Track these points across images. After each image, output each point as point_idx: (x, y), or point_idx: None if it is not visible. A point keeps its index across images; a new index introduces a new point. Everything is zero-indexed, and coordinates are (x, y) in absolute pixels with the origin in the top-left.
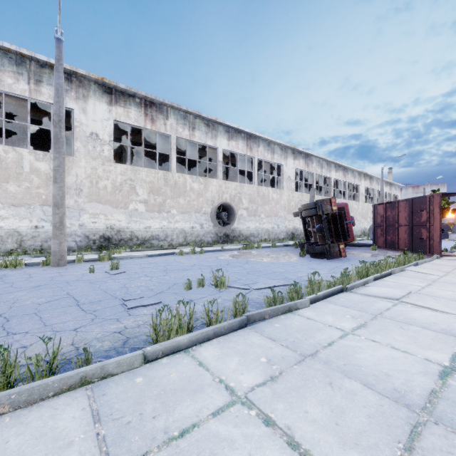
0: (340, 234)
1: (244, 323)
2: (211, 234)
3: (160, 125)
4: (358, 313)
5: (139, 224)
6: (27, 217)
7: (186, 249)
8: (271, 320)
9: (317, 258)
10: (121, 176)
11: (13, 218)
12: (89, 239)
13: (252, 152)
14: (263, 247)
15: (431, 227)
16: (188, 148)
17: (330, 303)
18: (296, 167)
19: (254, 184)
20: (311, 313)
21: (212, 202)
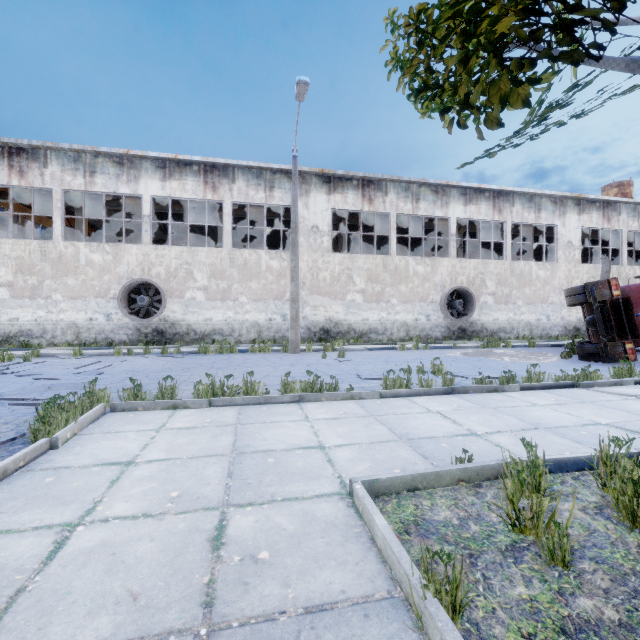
0: (626, 328)
1: (449, 391)
2: (440, 328)
3: (378, 204)
4: (567, 399)
5: (356, 316)
6: (264, 311)
7: (408, 345)
8: (474, 394)
9: (587, 360)
10: (339, 266)
11: (255, 311)
12: (310, 331)
13: (502, 215)
14: (514, 346)
15: None
16: (411, 222)
17: (545, 392)
18: (583, 225)
19: (506, 259)
20: (516, 394)
21: (442, 288)
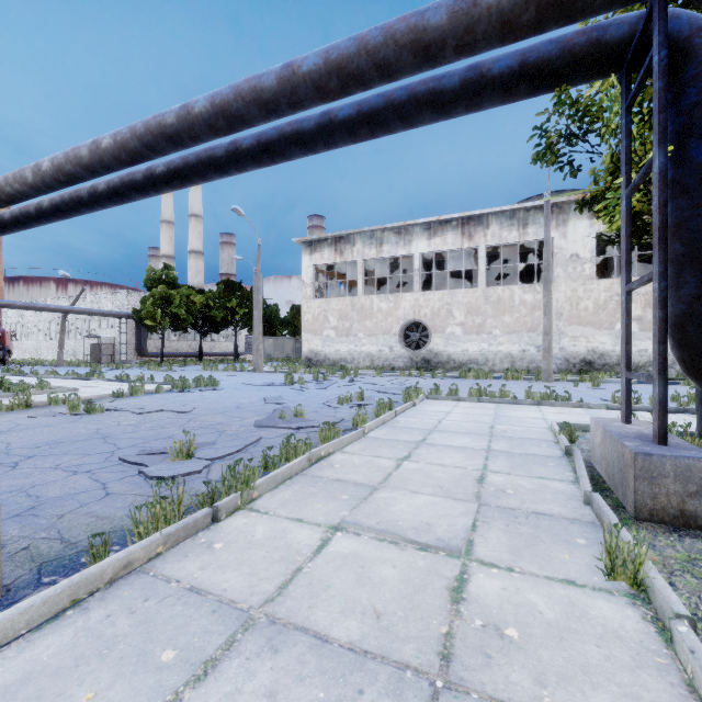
0: None
1: (681, 411)
2: None
3: None
4: None
5: None
6: (517, 342)
7: None
8: None
9: None
10: (605, 293)
11: (508, 343)
12: (569, 363)
13: None
14: None
15: None
16: None
17: None
18: None
19: None
20: None
21: None
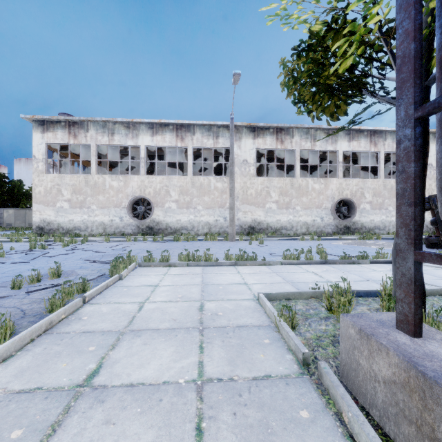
0: None
1: (323, 262)
2: (331, 226)
3: (287, 144)
4: None
5: (272, 218)
6: (212, 215)
7: (307, 237)
8: (339, 264)
9: (431, 248)
10: (261, 185)
11: (207, 215)
12: (242, 228)
13: (377, 147)
14: (384, 239)
15: None
16: (311, 154)
17: (386, 265)
18: None
19: (380, 178)
20: (366, 265)
21: (332, 199)
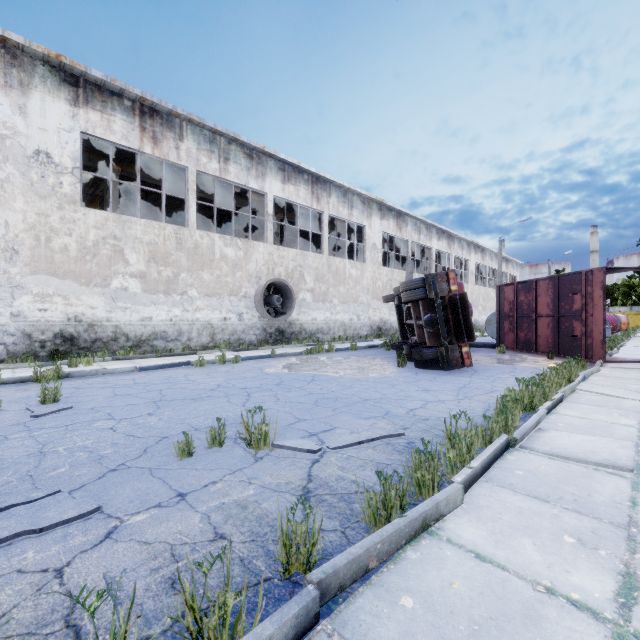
0: (463, 329)
1: (312, 613)
2: (255, 330)
3: (169, 149)
4: (584, 525)
5: (130, 314)
6: None
7: (212, 355)
8: (387, 578)
9: (426, 368)
10: (96, 230)
11: None
12: (32, 340)
13: (320, 204)
14: (337, 350)
15: (589, 319)
16: (219, 193)
17: (502, 489)
18: (383, 230)
19: (323, 254)
20: (475, 530)
21: (258, 279)
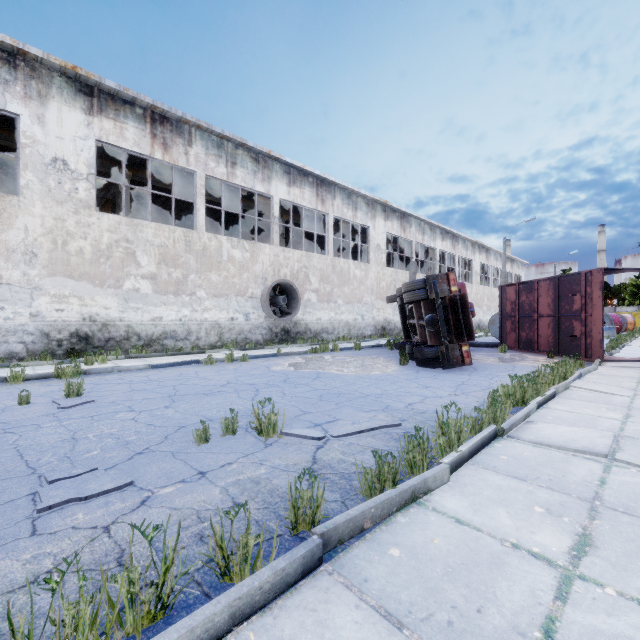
0: (463, 329)
1: (316, 556)
2: (261, 330)
3: (178, 155)
4: (554, 498)
5: (141, 314)
6: None
7: (220, 354)
8: (379, 535)
9: (427, 367)
10: (109, 233)
11: None
12: (50, 339)
13: (325, 206)
14: (341, 349)
15: (588, 319)
16: (226, 196)
17: (486, 470)
18: (387, 231)
19: (328, 255)
20: (458, 501)
21: (264, 280)
